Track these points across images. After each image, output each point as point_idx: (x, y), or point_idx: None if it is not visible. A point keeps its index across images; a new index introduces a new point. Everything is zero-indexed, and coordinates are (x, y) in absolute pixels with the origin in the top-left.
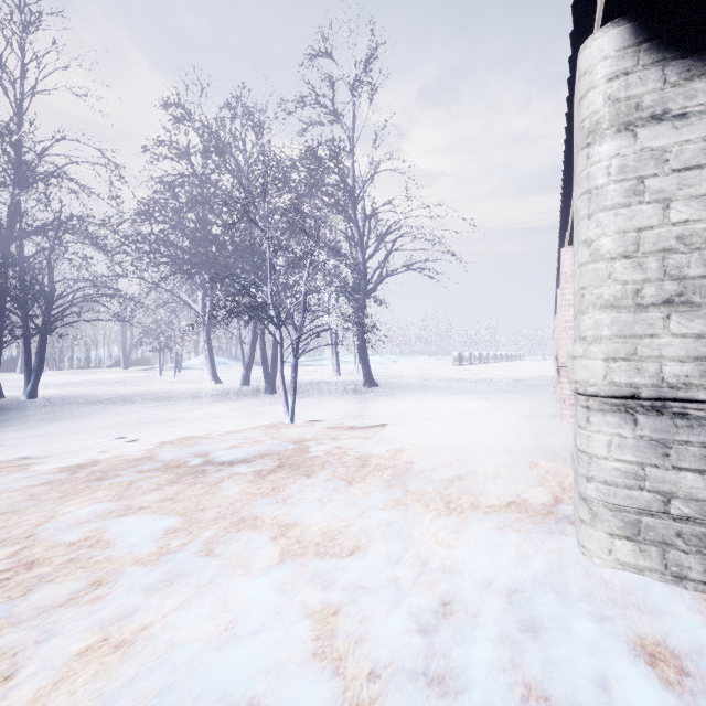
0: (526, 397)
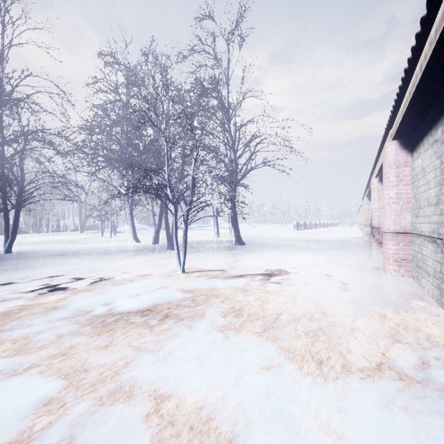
0: (350, 253)
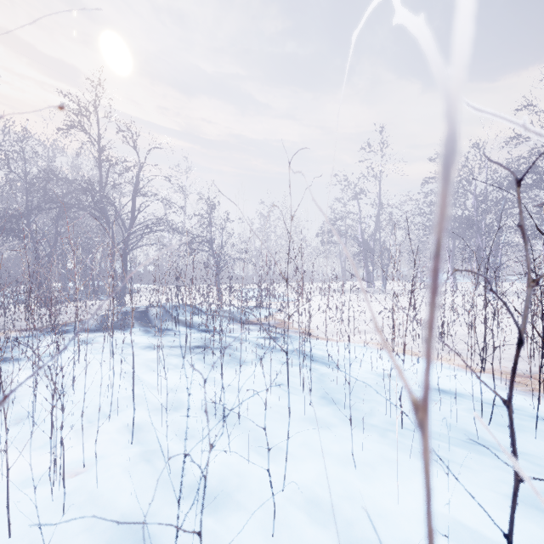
0: None
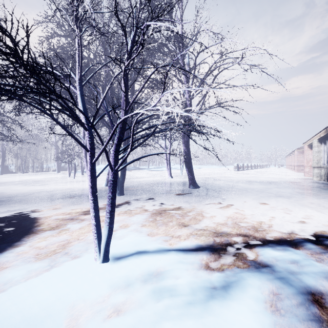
0: None
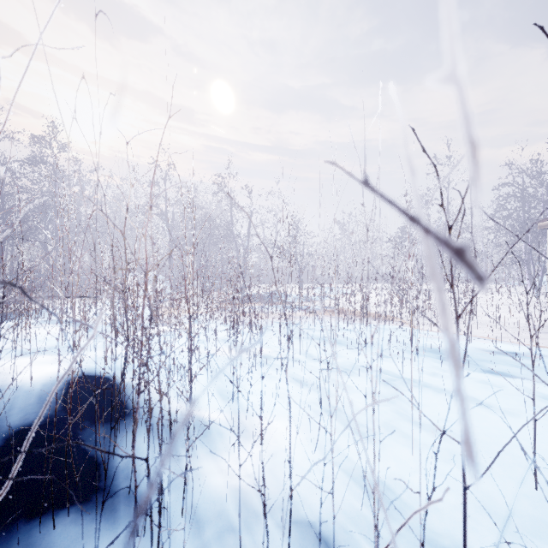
0: None
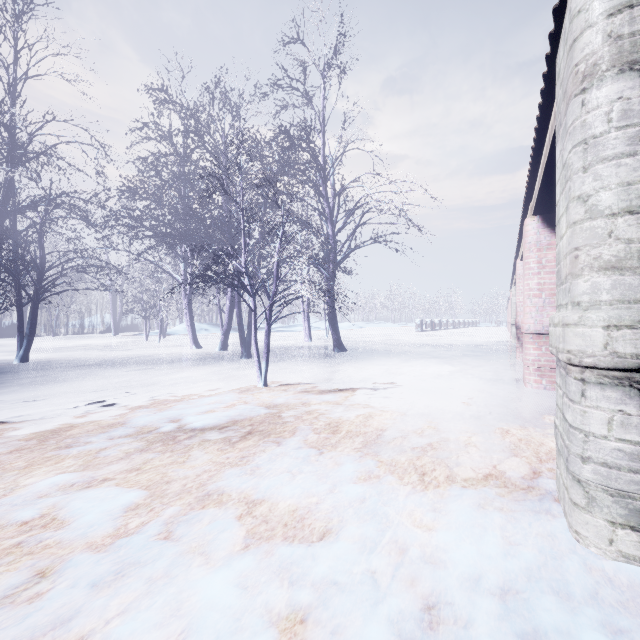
0: (487, 362)
